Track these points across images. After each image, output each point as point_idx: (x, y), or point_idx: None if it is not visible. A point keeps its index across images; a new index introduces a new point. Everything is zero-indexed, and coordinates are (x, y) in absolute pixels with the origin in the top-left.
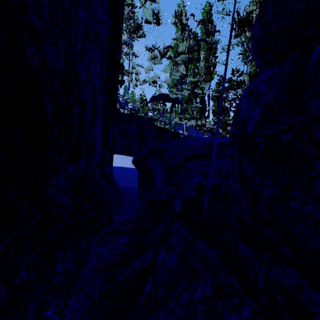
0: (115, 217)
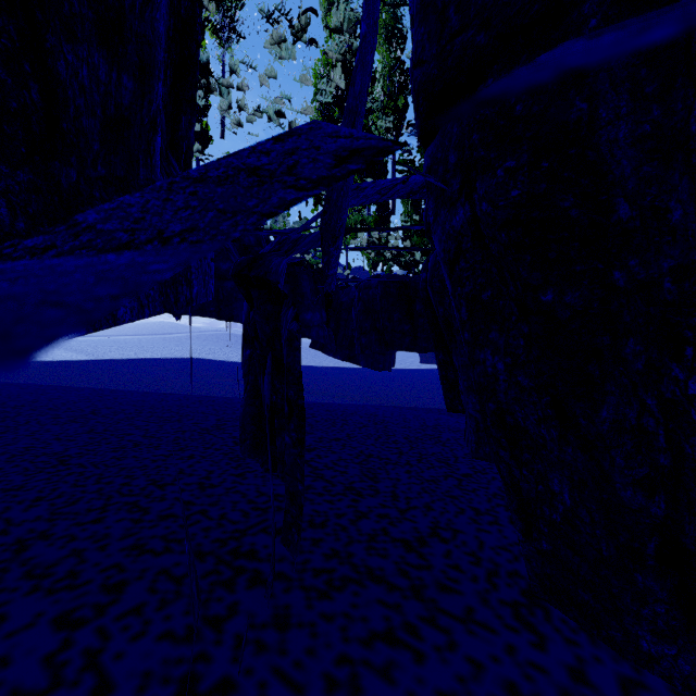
0: (196, 285)
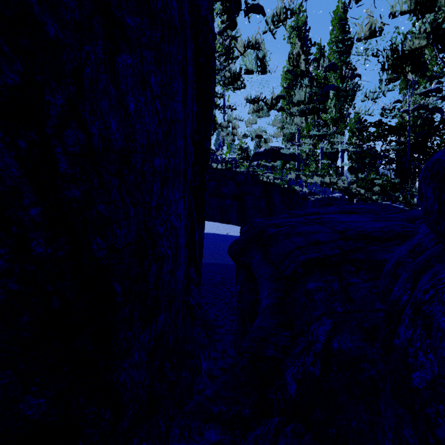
0: (204, 364)
